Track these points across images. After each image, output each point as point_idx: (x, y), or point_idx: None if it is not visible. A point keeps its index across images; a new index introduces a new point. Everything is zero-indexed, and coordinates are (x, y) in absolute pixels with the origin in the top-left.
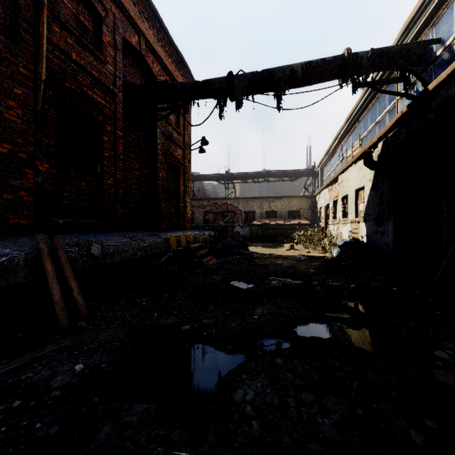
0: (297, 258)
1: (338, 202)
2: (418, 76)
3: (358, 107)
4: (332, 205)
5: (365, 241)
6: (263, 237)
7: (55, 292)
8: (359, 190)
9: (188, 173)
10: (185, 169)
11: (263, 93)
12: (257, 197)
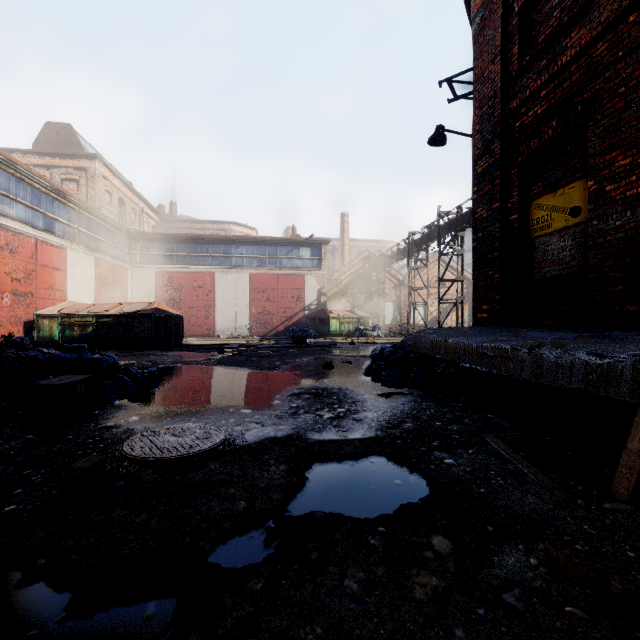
0: None
1: None
2: None
3: None
4: None
5: None
6: None
7: (638, 435)
8: None
9: None
10: None
11: None
12: None
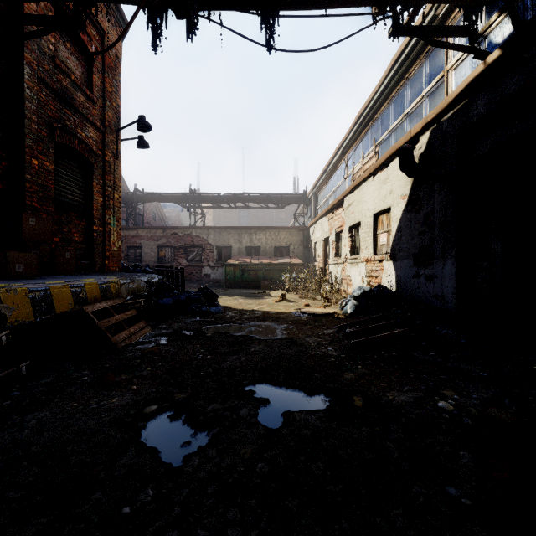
0: (295, 318)
1: (344, 233)
2: (510, 3)
3: (376, 97)
4: (334, 239)
5: (392, 289)
6: (242, 282)
7: None
8: (379, 215)
9: (112, 174)
10: (105, 167)
11: (239, 9)
12: (234, 227)
